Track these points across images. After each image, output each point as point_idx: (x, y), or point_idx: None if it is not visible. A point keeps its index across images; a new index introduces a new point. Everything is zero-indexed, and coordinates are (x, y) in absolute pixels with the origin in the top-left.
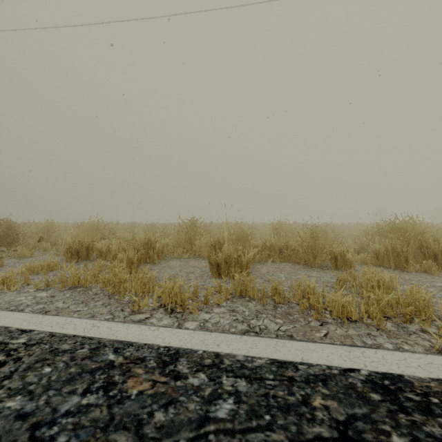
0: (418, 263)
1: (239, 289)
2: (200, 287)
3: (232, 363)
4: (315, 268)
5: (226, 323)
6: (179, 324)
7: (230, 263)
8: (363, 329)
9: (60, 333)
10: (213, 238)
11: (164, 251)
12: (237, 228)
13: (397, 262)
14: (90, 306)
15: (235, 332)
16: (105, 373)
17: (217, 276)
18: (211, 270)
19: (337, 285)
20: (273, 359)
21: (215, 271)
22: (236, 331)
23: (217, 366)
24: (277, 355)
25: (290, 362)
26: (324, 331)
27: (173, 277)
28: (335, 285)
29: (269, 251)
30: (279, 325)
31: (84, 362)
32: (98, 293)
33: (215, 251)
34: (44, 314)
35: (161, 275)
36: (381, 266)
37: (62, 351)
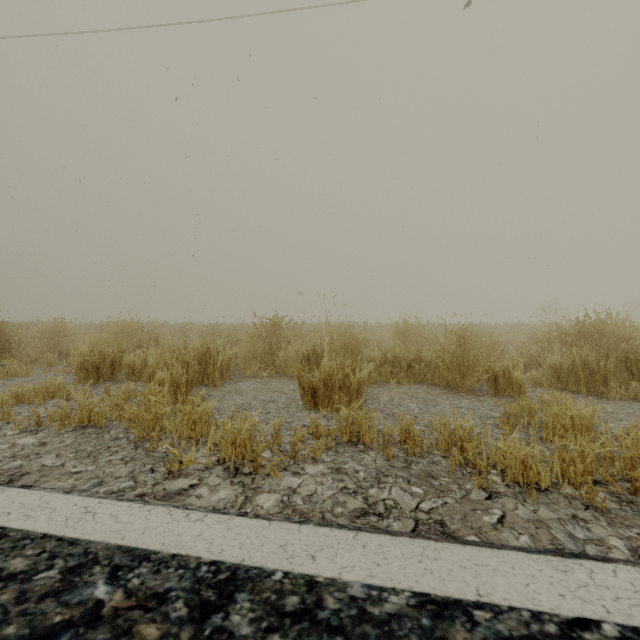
0: (621, 385)
1: (347, 430)
2: (285, 427)
3: (340, 607)
4: (463, 394)
5: (328, 496)
6: (245, 498)
7: (332, 387)
8: (563, 507)
9: (18, 531)
10: (305, 347)
11: (230, 366)
12: (343, 332)
13: (590, 384)
14: (98, 464)
15: (343, 515)
16: (76, 639)
17: (313, 407)
18: (303, 397)
19: (503, 423)
20: (422, 594)
21: (309, 399)
22: (345, 512)
23: (310, 615)
24: (429, 582)
25: (455, 601)
26: (498, 513)
27: (242, 408)
28: (501, 423)
29: (392, 366)
30: (418, 500)
31: (41, 608)
32: (118, 438)
33: (308, 365)
34: (7, 485)
35: (225, 405)
36: (569, 392)
37: (7, 575)
